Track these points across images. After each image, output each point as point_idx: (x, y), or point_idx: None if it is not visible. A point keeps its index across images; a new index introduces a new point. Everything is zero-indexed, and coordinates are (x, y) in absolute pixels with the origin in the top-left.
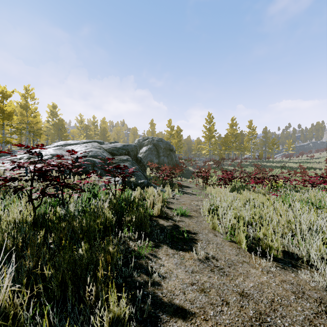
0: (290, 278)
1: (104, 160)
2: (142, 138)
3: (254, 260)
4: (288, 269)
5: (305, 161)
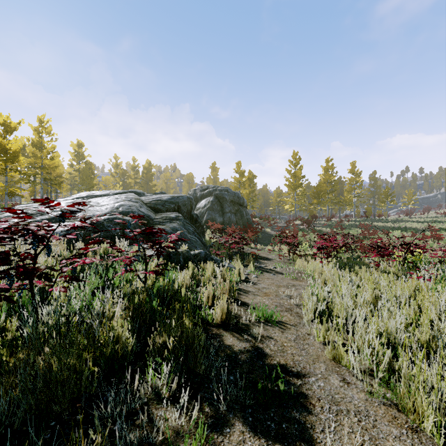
0: None
1: (141, 218)
2: (199, 187)
3: None
4: None
5: (435, 219)
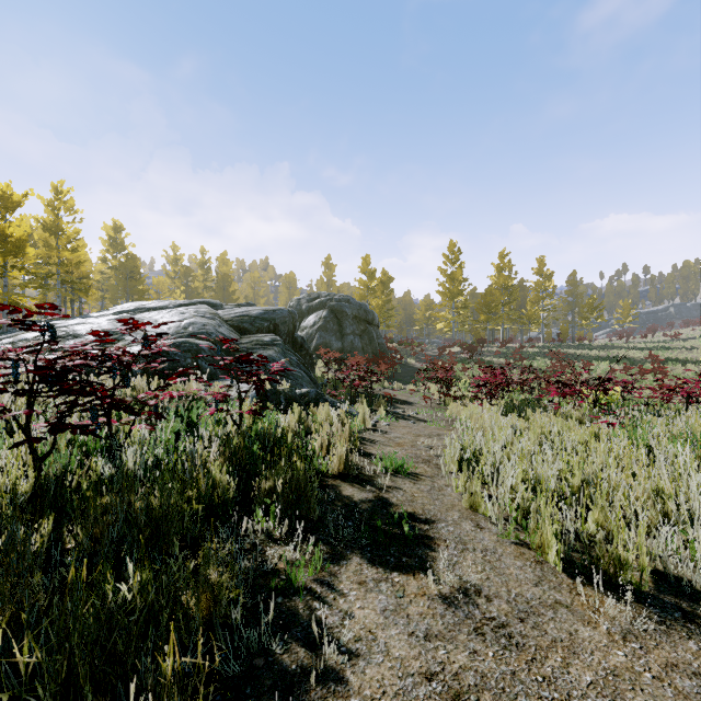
0: (687, 655)
1: (221, 343)
2: (306, 295)
3: (583, 600)
4: (676, 627)
5: (662, 345)
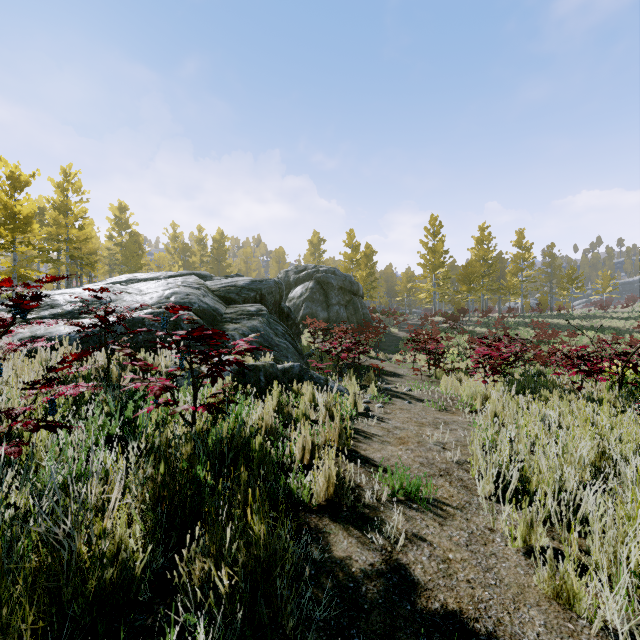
0: None
1: (204, 313)
2: (293, 268)
3: None
4: None
5: None
